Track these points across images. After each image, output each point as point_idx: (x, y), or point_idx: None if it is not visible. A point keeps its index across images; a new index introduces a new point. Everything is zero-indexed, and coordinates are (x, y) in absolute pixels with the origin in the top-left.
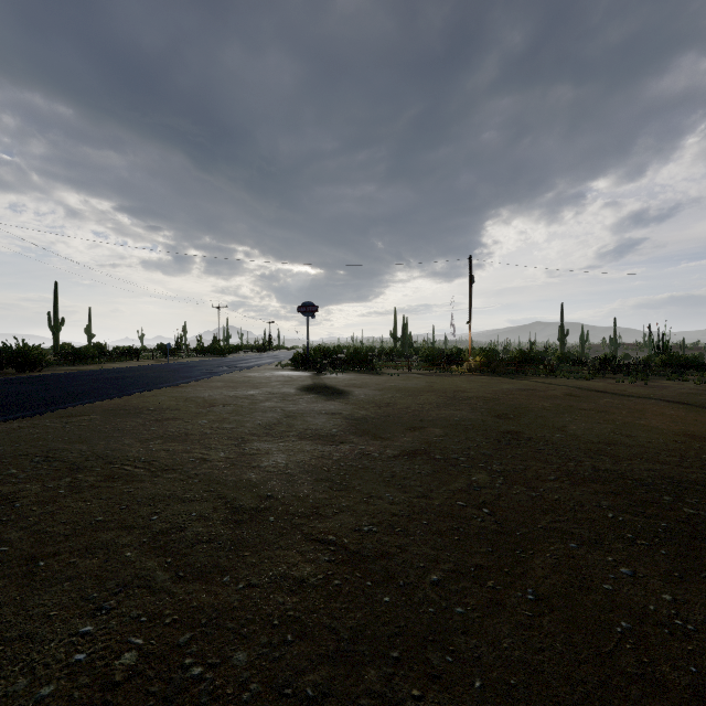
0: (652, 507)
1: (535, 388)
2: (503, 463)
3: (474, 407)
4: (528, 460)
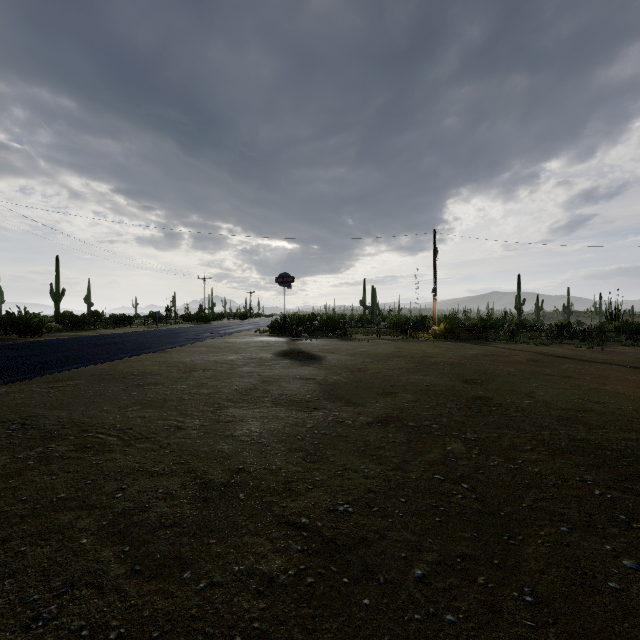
0: (639, 483)
1: (498, 354)
2: (477, 431)
3: (442, 372)
4: (501, 428)
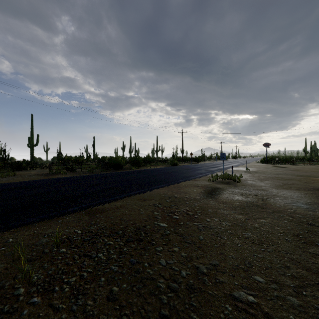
0: None
1: None
2: None
3: None
4: None
